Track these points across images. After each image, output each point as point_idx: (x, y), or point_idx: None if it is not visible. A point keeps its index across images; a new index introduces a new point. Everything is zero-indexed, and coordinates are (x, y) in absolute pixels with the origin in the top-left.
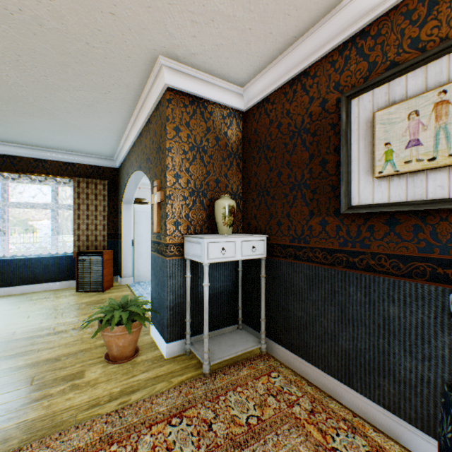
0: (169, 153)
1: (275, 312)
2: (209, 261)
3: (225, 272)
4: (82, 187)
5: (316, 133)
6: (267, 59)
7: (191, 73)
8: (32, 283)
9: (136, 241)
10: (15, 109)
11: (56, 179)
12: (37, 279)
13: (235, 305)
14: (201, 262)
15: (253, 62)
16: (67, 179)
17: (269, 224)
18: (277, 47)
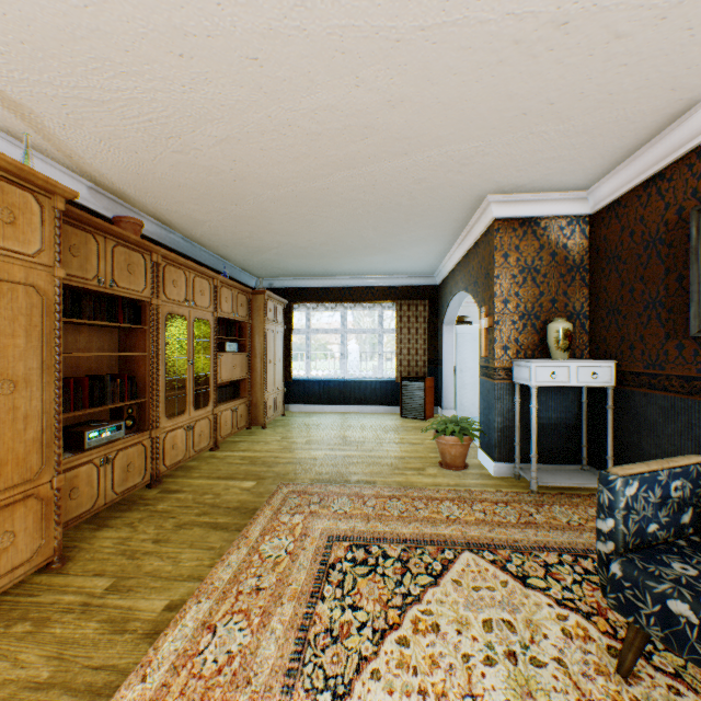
0: (496, 281)
1: (625, 451)
2: (536, 384)
3: (563, 402)
4: (403, 310)
5: (671, 245)
6: (609, 166)
7: (519, 199)
8: (363, 404)
9: (458, 369)
10: (363, 253)
11: (381, 304)
12: (366, 401)
13: (577, 442)
14: (528, 385)
15: (591, 172)
16: (390, 303)
17: (619, 348)
18: (619, 156)
